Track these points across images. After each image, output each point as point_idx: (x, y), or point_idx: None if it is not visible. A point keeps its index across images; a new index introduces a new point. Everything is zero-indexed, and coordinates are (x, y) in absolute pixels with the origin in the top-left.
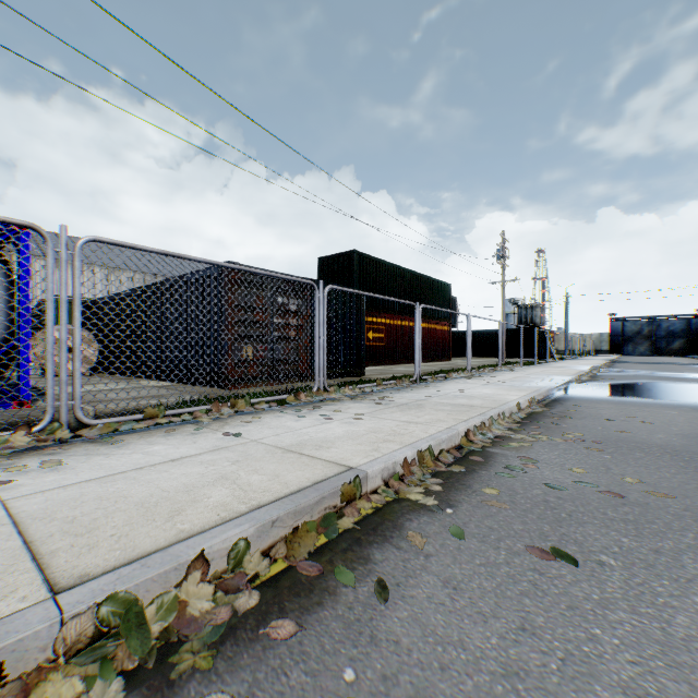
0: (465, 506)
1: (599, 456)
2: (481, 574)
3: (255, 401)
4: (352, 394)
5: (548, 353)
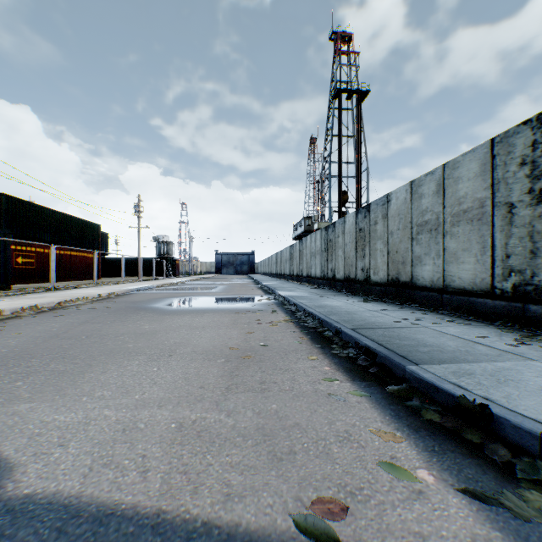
0: (43, 314)
1: (108, 304)
2: (37, 319)
3: None
4: None
5: (165, 273)
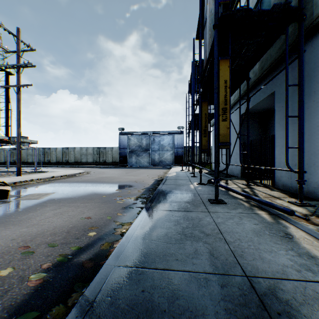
0: None
1: None
2: None
3: None
4: None
5: None
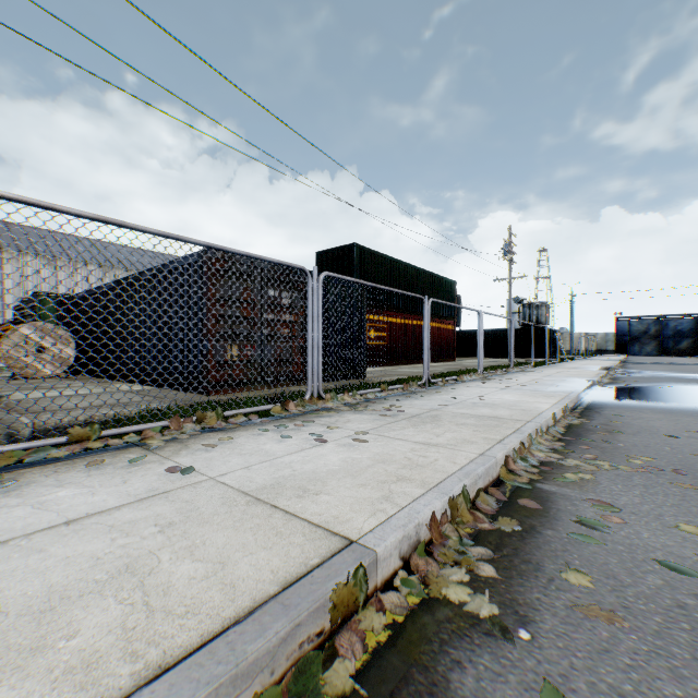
0: (548, 620)
1: None
2: None
3: (230, 414)
4: (353, 402)
5: (558, 353)
